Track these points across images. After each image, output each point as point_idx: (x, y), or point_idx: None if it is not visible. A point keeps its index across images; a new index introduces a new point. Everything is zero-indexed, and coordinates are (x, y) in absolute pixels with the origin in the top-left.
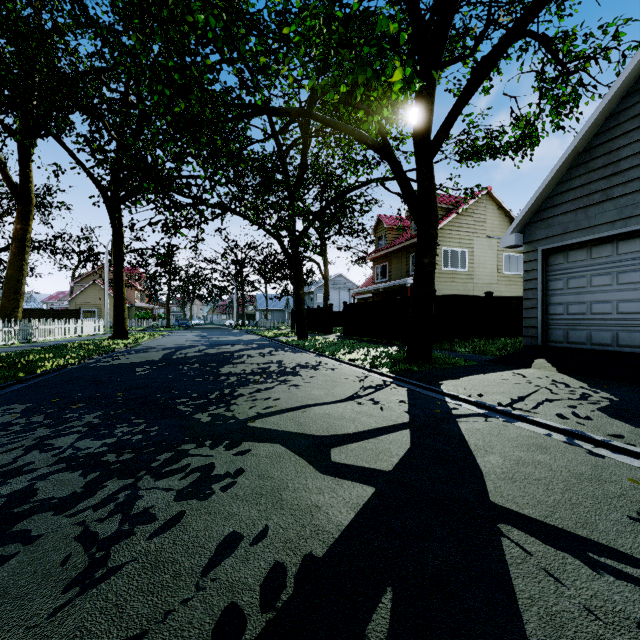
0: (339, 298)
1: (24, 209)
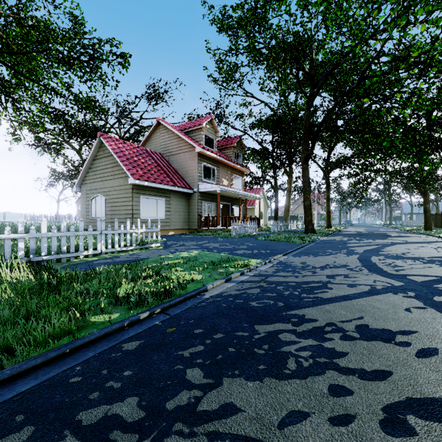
0: None
1: (290, 179)
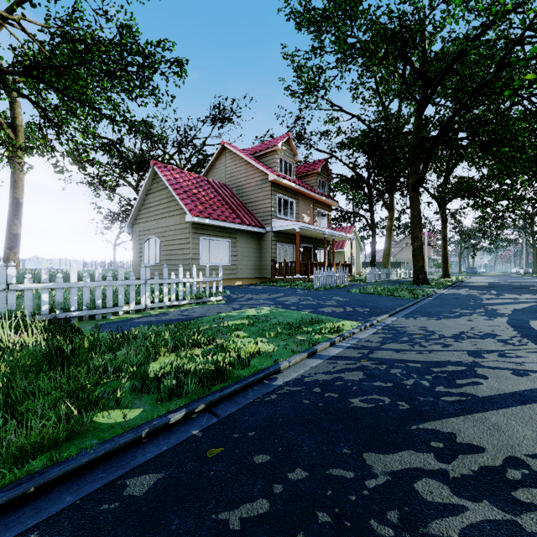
0: None
1: (391, 215)
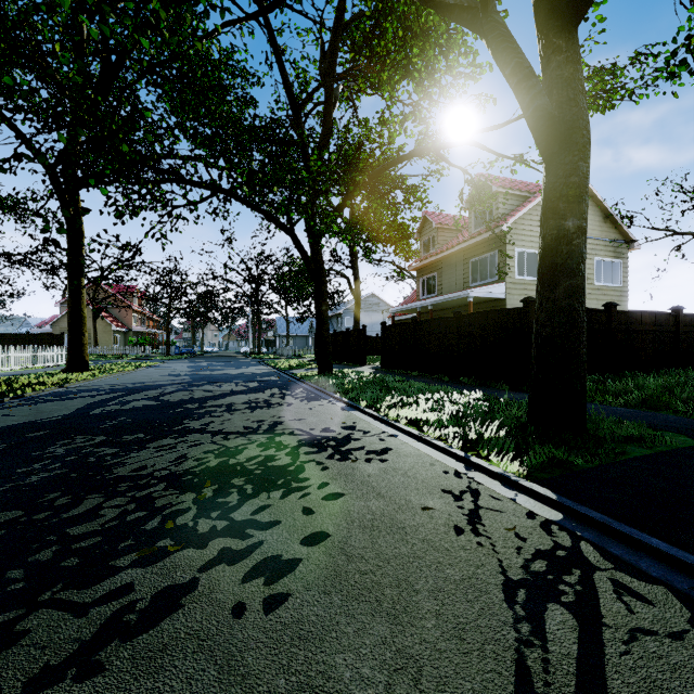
0: (371, 321)
1: None
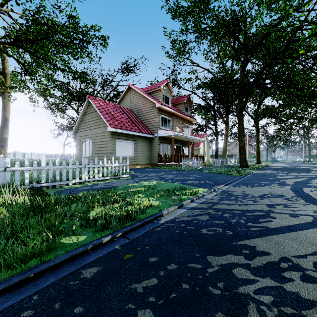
0: None
1: (227, 127)
